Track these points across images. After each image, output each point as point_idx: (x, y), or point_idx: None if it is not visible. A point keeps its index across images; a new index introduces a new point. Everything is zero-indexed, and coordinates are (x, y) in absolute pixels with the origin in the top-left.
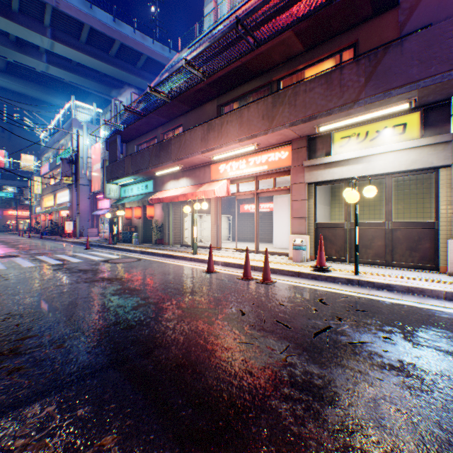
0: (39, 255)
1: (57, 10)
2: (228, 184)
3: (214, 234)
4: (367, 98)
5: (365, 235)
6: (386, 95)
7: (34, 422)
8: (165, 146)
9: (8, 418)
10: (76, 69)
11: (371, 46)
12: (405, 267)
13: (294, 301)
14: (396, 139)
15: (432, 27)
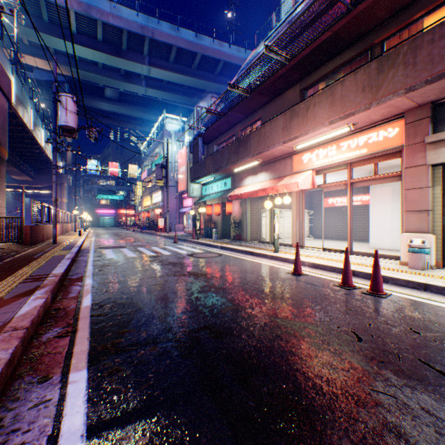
0: (139, 246)
1: (152, 40)
2: (313, 175)
3: (295, 231)
4: None
5: None
6: None
7: None
8: (244, 142)
9: (103, 441)
10: (166, 87)
11: None
12: None
13: (434, 328)
14: None
15: None
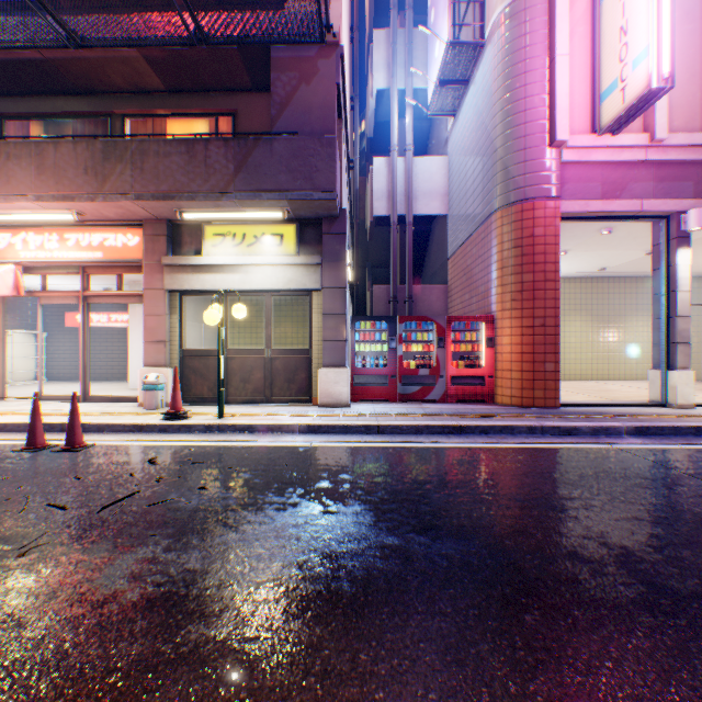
0: None
1: None
2: (21, 273)
3: None
4: (239, 192)
5: (245, 365)
6: (258, 197)
7: None
8: None
9: None
10: None
11: (253, 126)
12: (285, 403)
13: (106, 469)
14: (276, 250)
15: (299, 138)
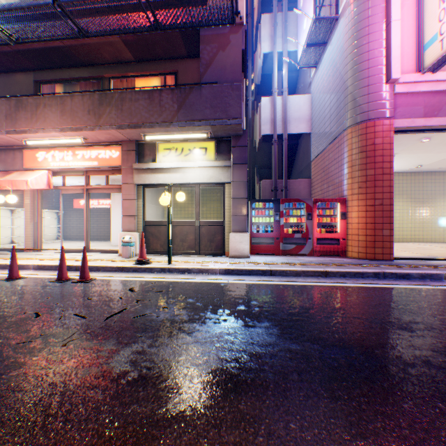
0: None
1: None
2: (51, 175)
3: (30, 233)
4: (180, 122)
5: (183, 231)
6: (192, 124)
7: None
8: None
9: None
10: None
11: (187, 80)
12: (208, 255)
13: (105, 293)
14: (202, 158)
15: (218, 85)
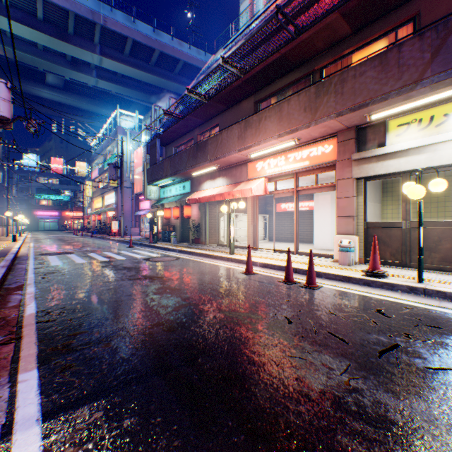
0: (89, 252)
1: (105, 28)
2: (266, 182)
3: (250, 234)
4: (434, 76)
5: (429, 236)
6: None
7: (82, 429)
8: (202, 147)
9: (59, 421)
10: (121, 80)
11: (436, 16)
12: None
13: (346, 310)
14: None
15: None
